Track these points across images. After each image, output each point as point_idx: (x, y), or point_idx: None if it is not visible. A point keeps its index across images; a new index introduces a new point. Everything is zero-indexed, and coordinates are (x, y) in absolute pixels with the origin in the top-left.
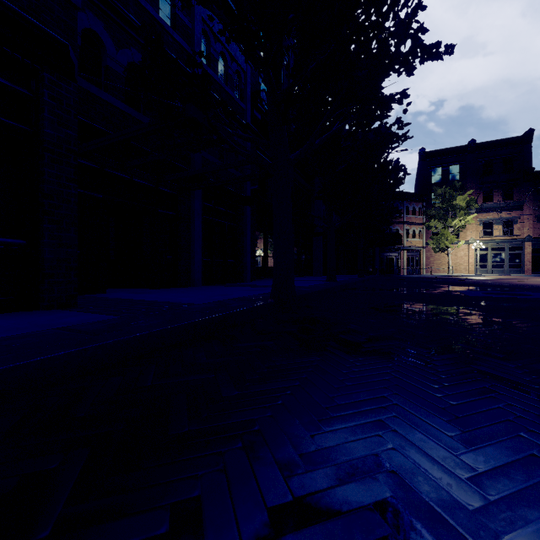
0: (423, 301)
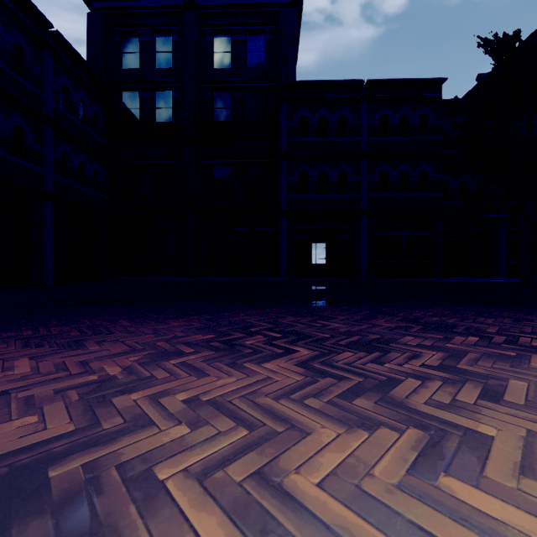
0: None
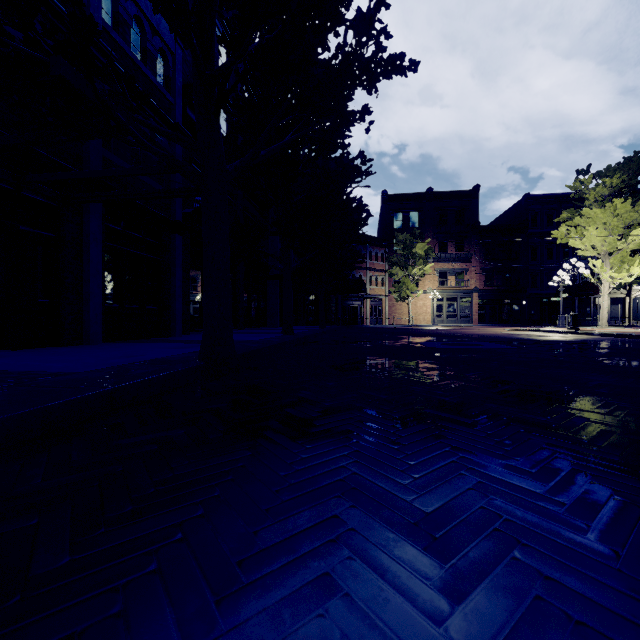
0: (386, 355)
